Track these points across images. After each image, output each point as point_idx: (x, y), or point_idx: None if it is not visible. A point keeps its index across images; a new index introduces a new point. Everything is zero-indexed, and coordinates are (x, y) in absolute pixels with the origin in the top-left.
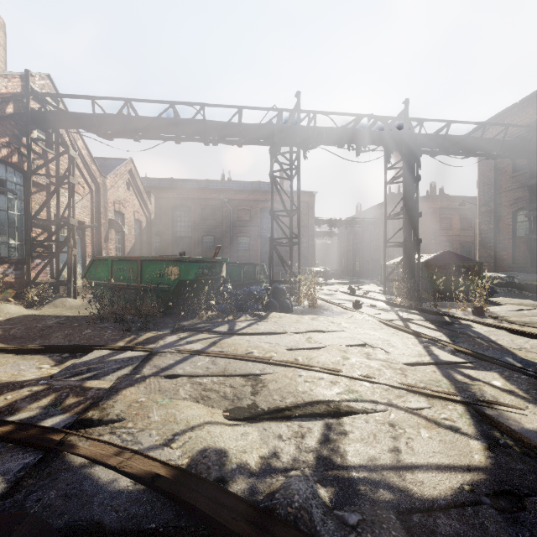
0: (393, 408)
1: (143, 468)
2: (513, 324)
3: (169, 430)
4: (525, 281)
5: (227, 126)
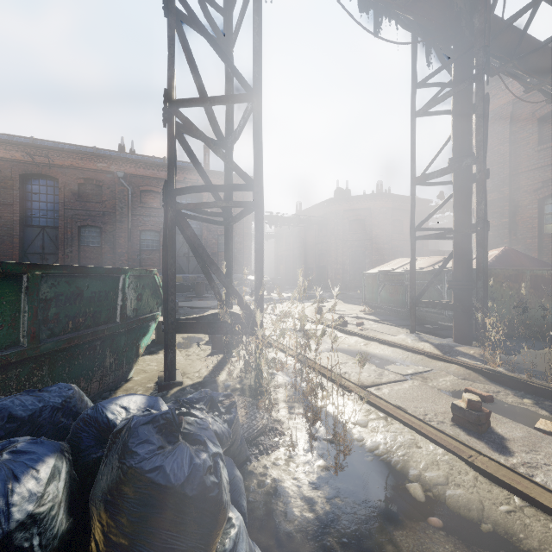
0: None
1: None
2: None
3: None
4: None
5: None
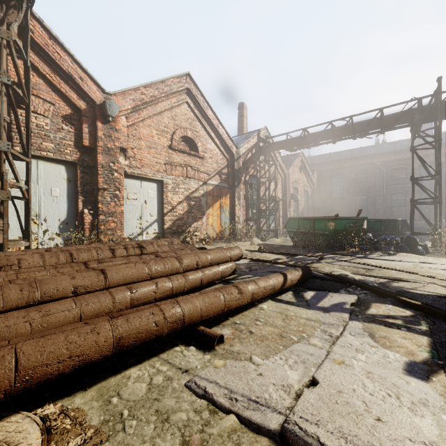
0: (432, 283)
1: (324, 272)
2: None
3: (331, 271)
4: None
5: (370, 124)
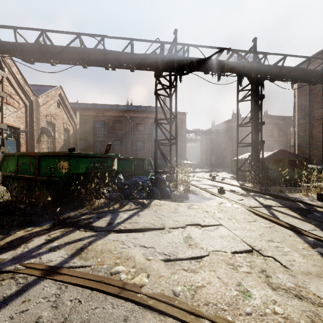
0: None
1: None
2: None
3: None
4: None
5: (122, 54)
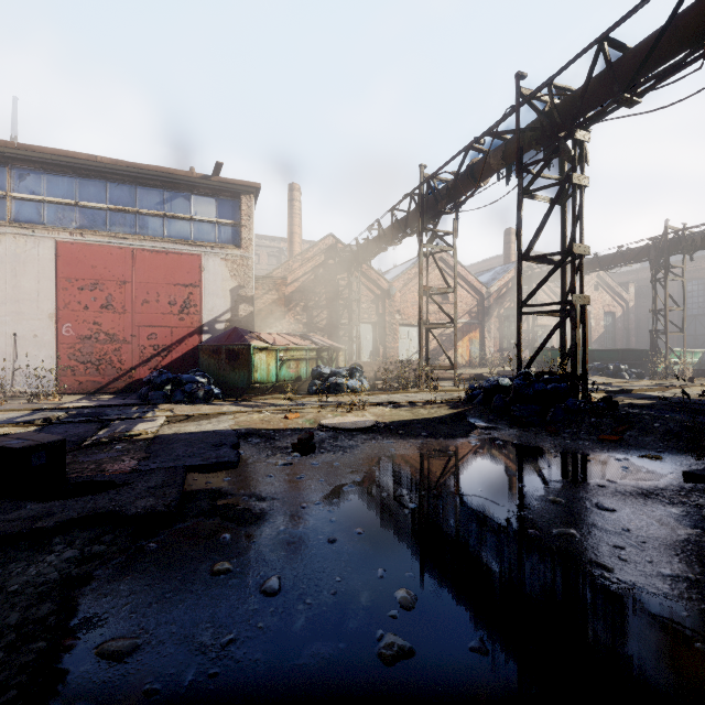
0: None
1: None
2: None
3: None
4: None
5: (614, 259)
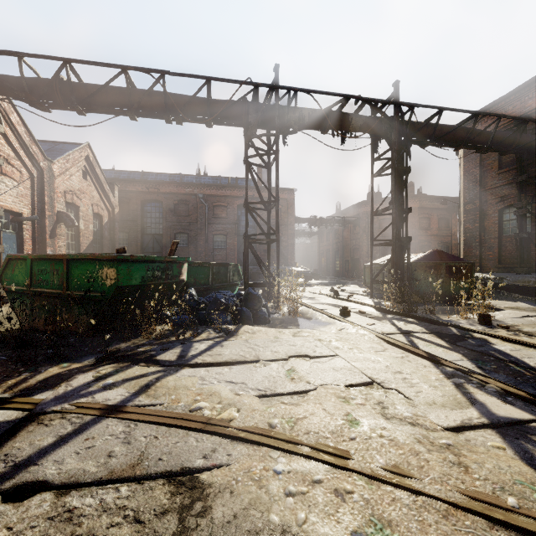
0: None
1: None
2: (533, 337)
3: None
4: (516, 282)
5: (193, 100)
